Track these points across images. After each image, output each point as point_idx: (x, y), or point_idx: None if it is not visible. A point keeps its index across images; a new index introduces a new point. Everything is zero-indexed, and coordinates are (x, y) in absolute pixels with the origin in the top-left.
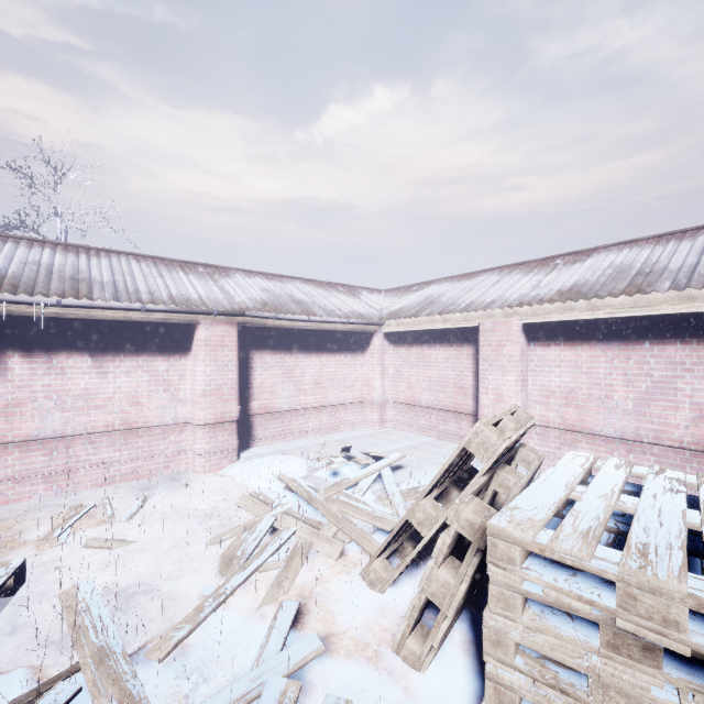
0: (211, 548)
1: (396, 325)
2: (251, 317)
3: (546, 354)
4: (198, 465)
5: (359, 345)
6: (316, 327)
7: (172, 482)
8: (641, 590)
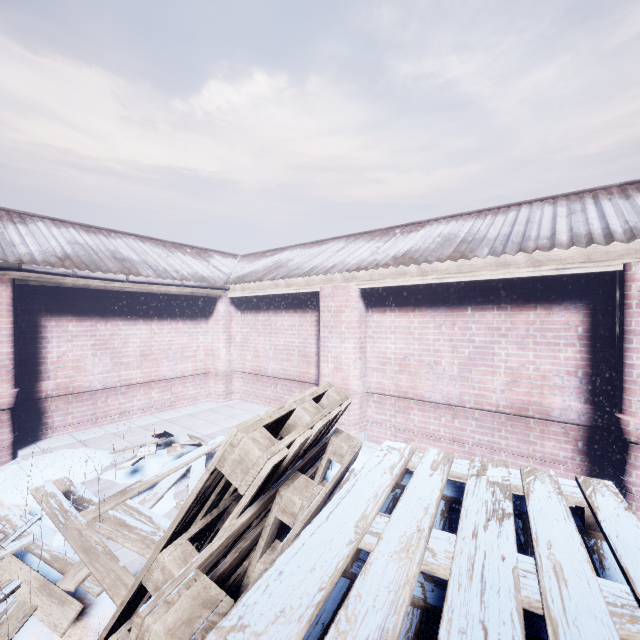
0: None
1: (241, 289)
2: (34, 272)
3: (382, 321)
4: None
5: (201, 311)
6: (140, 289)
7: None
8: None
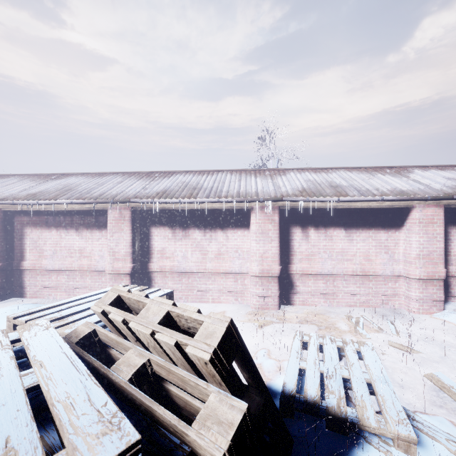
0: None
1: None
2: None
3: None
4: (413, 307)
5: None
6: None
7: (396, 314)
8: None
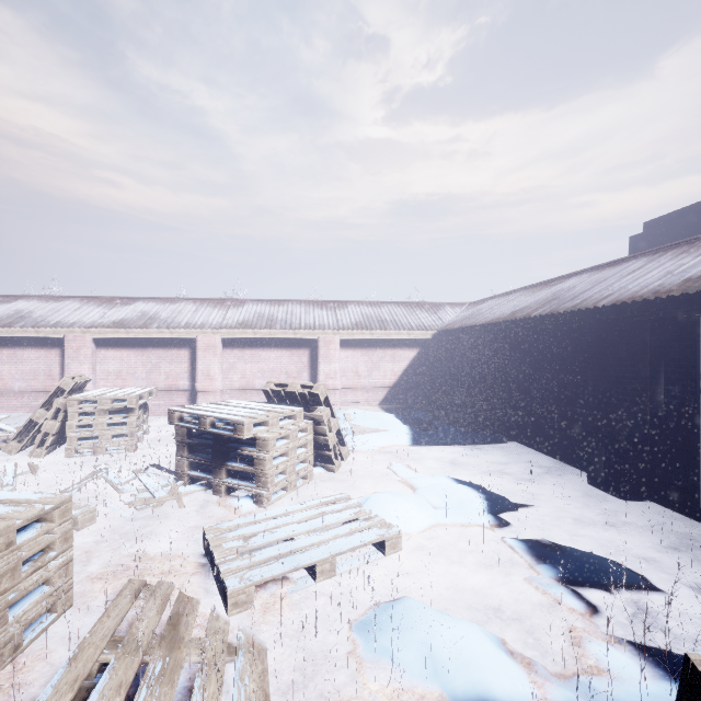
0: None
1: None
2: None
3: (107, 354)
4: None
5: None
6: None
7: None
8: (103, 399)
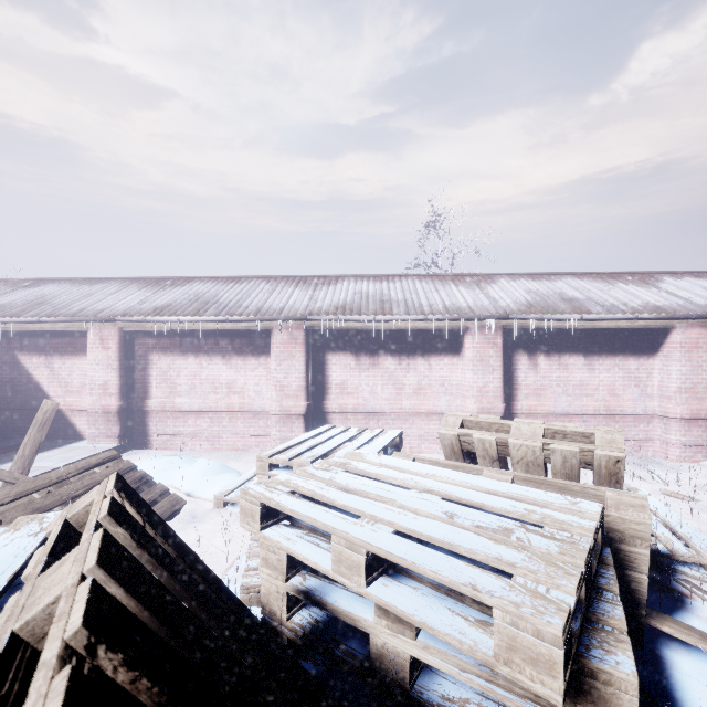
0: None
1: None
2: None
3: None
4: (672, 454)
5: None
6: None
7: (653, 464)
8: None
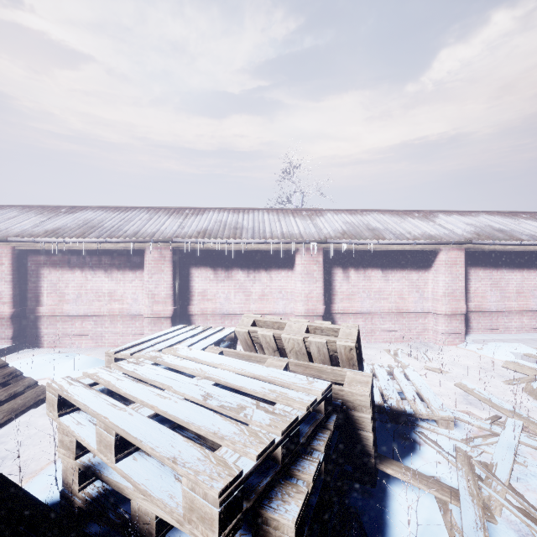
0: (506, 386)
1: None
2: (475, 244)
3: None
4: (440, 340)
5: None
6: (522, 249)
7: (426, 347)
8: None
